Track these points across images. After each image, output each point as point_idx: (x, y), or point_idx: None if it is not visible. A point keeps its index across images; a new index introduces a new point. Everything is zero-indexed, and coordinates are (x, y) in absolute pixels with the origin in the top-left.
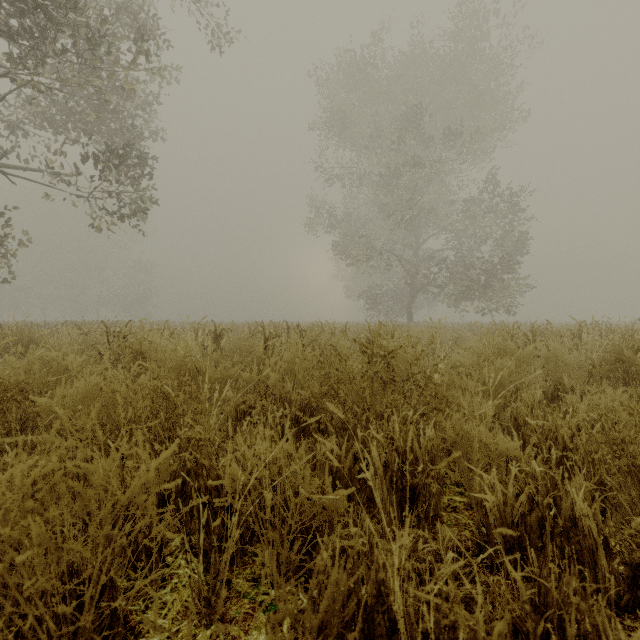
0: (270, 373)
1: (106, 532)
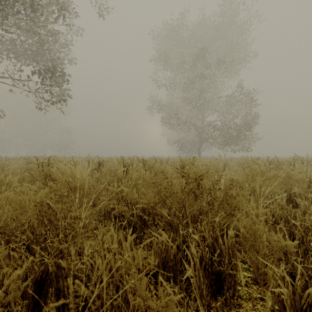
0: (123, 188)
1: None
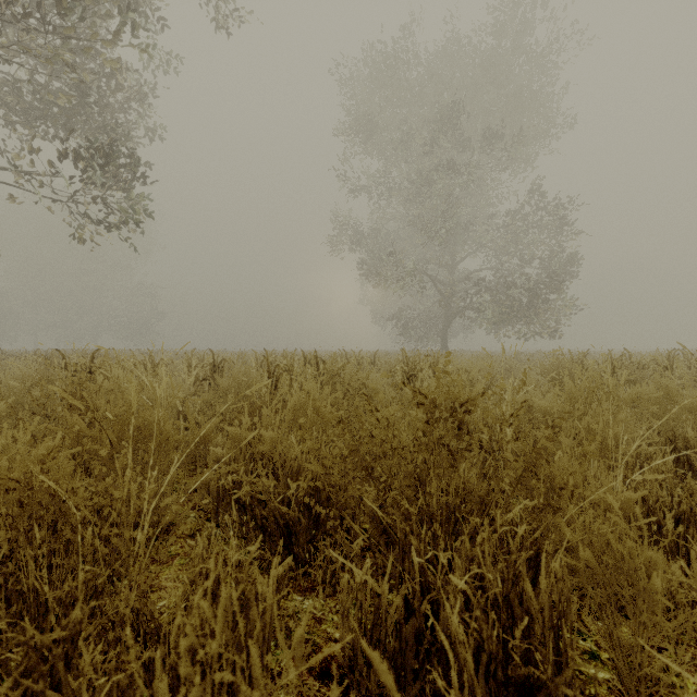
0: (263, 432)
1: None
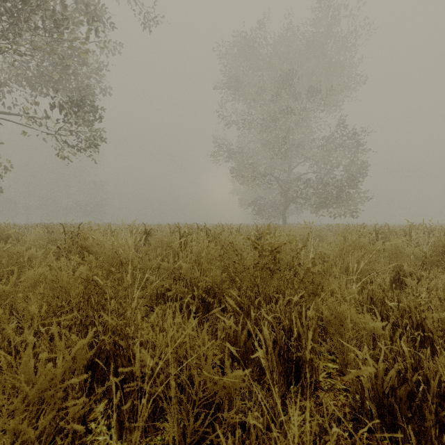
0: (182, 263)
1: (14, 427)
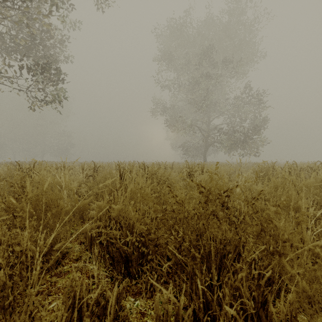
0: (113, 206)
1: None
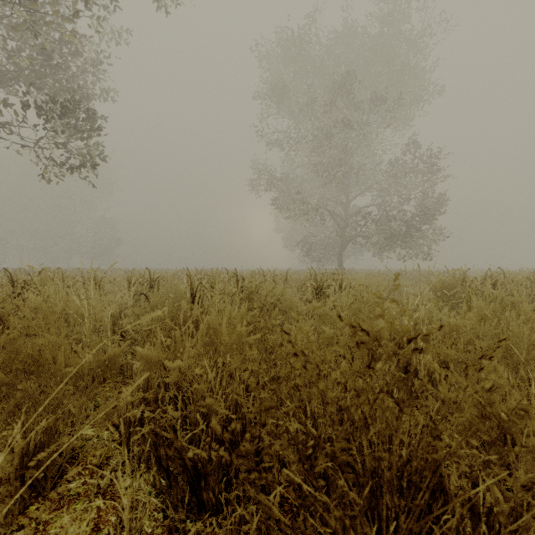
0: (169, 363)
1: None
